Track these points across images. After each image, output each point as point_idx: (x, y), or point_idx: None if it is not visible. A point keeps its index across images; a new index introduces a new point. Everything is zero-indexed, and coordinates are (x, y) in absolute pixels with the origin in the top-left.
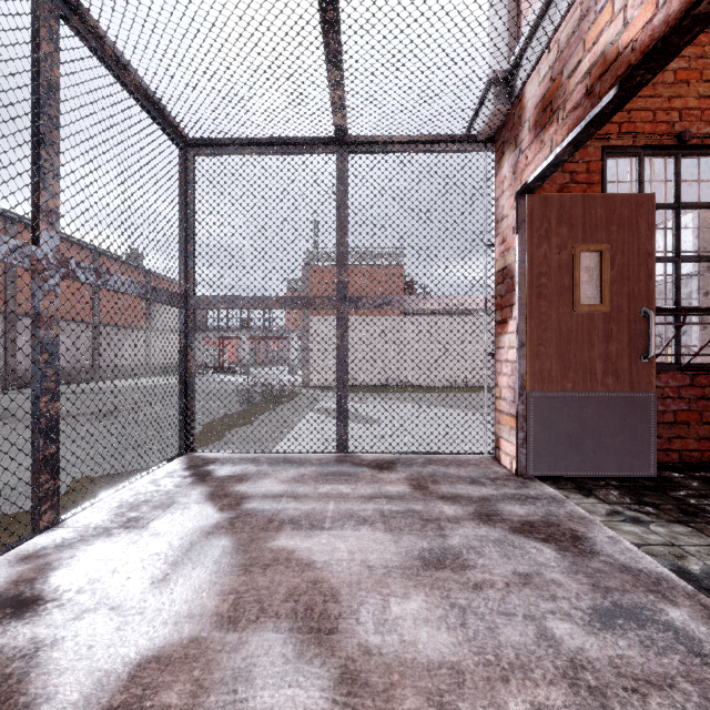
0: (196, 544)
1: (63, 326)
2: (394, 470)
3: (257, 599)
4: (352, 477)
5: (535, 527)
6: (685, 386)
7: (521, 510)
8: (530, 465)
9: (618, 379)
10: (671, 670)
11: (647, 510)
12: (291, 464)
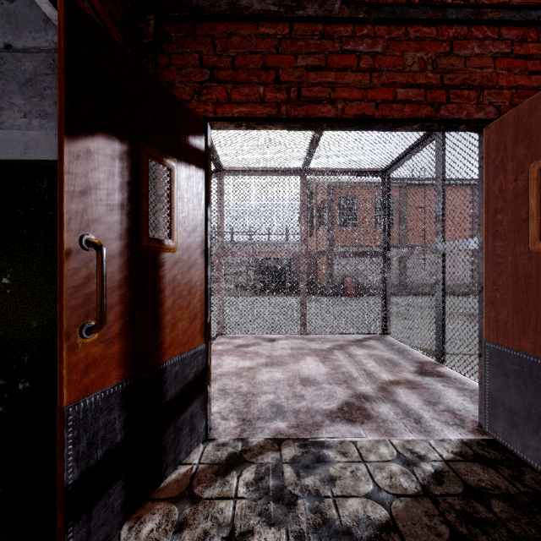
0: (303, 348)
1: None
2: (420, 376)
3: (278, 358)
4: (391, 365)
5: (357, 409)
6: None
7: (383, 410)
8: (486, 420)
9: None
10: (251, 409)
11: (446, 482)
12: (396, 352)
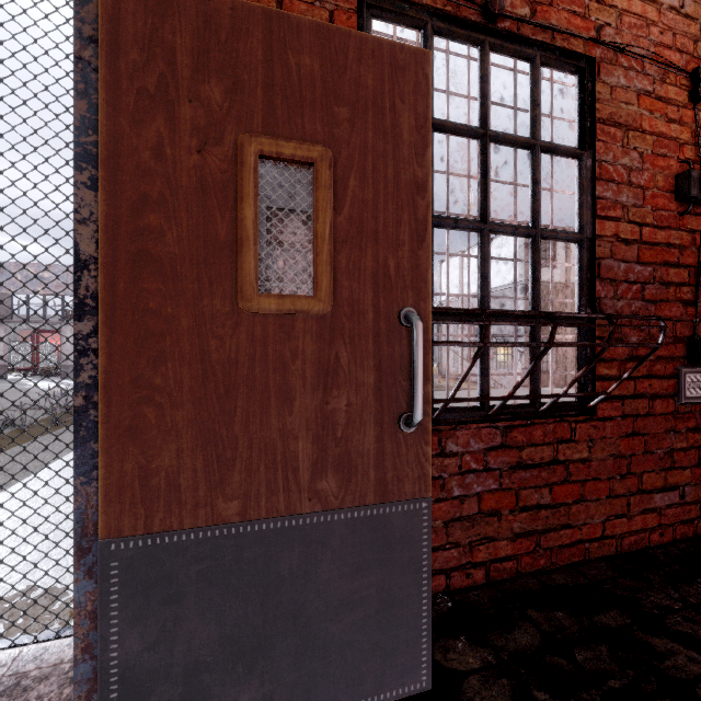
0: None
1: None
2: None
3: None
4: None
5: None
6: (494, 448)
7: None
8: None
9: (352, 478)
10: None
11: None
12: None
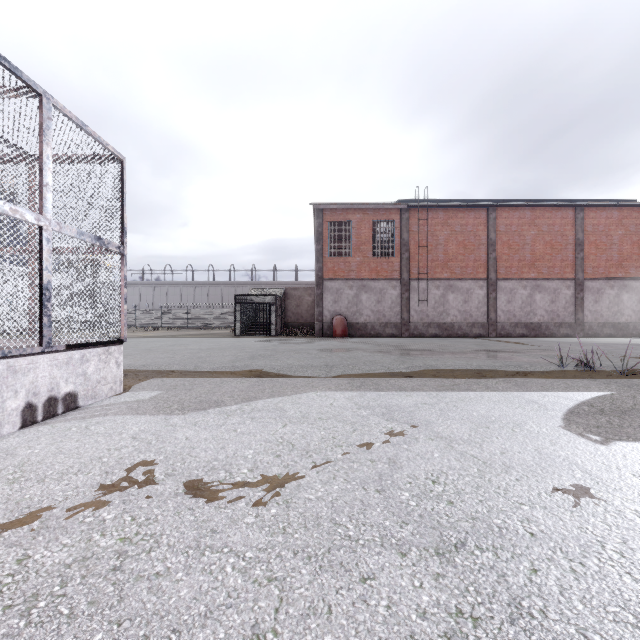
0: None
1: (540, 285)
2: None
3: None
4: None
5: None
6: None
7: None
8: None
9: None
10: None
11: None
12: None
